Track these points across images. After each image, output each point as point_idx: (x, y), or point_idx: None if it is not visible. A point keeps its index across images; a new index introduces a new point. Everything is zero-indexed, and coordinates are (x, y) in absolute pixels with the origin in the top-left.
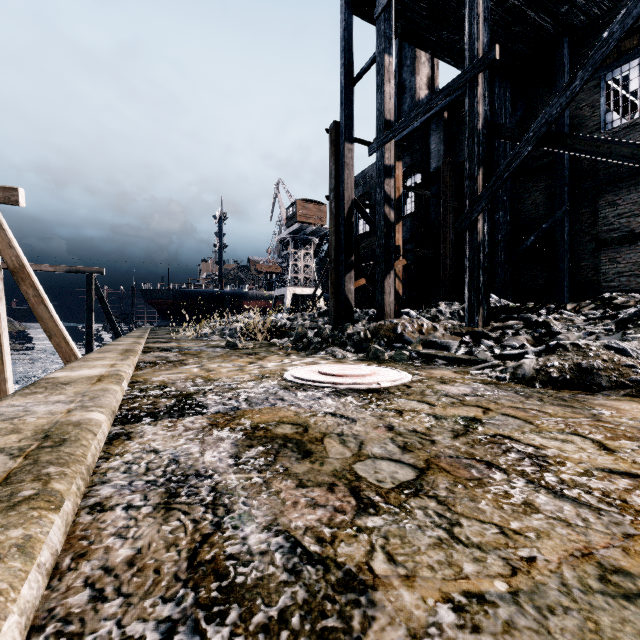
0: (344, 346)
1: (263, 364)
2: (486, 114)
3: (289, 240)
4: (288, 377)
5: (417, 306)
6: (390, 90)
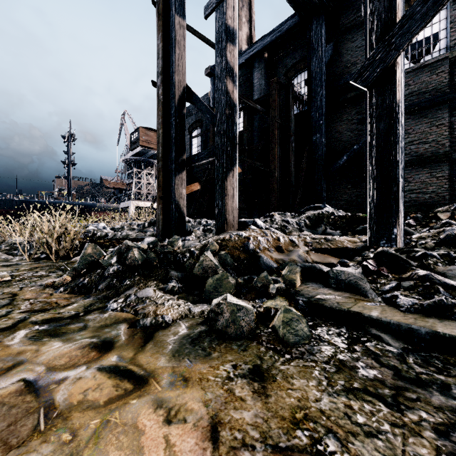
0: (166, 279)
1: None
2: None
3: (133, 161)
4: None
5: (246, 216)
6: None
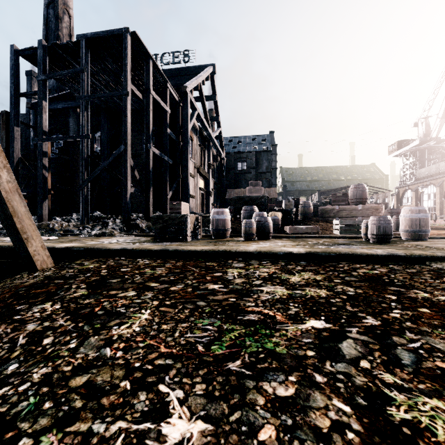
0: None
1: None
2: (88, 152)
3: None
4: None
5: (60, 214)
6: (46, 117)
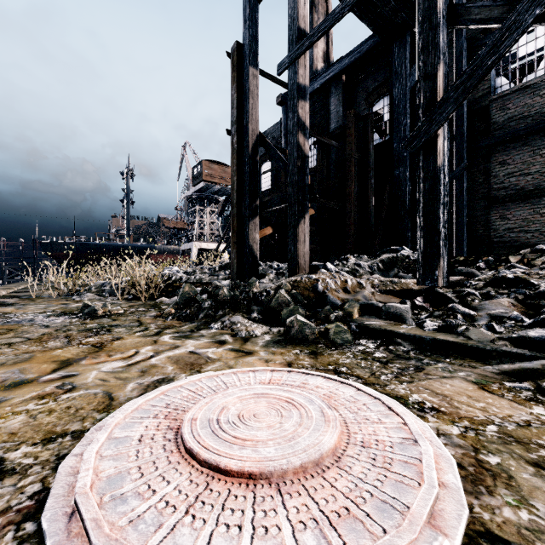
0: (249, 312)
1: (82, 371)
2: None
3: (195, 198)
4: (59, 488)
5: (321, 259)
6: None
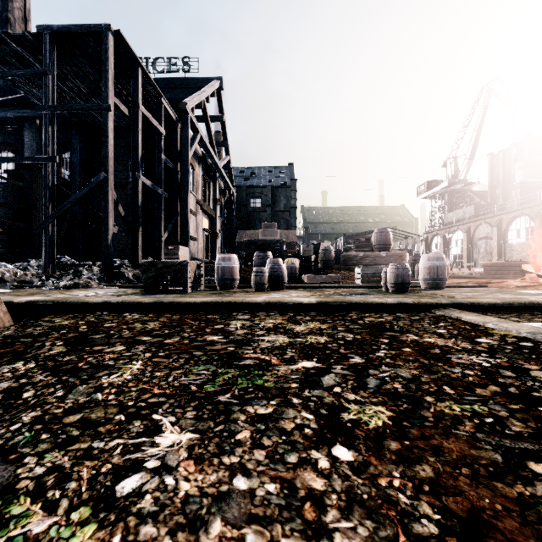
0: None
1: None
2: (54, 180)
3: None
4: None
5: (11, 260)
6: None
